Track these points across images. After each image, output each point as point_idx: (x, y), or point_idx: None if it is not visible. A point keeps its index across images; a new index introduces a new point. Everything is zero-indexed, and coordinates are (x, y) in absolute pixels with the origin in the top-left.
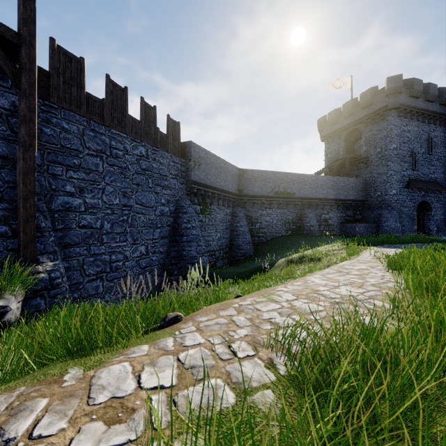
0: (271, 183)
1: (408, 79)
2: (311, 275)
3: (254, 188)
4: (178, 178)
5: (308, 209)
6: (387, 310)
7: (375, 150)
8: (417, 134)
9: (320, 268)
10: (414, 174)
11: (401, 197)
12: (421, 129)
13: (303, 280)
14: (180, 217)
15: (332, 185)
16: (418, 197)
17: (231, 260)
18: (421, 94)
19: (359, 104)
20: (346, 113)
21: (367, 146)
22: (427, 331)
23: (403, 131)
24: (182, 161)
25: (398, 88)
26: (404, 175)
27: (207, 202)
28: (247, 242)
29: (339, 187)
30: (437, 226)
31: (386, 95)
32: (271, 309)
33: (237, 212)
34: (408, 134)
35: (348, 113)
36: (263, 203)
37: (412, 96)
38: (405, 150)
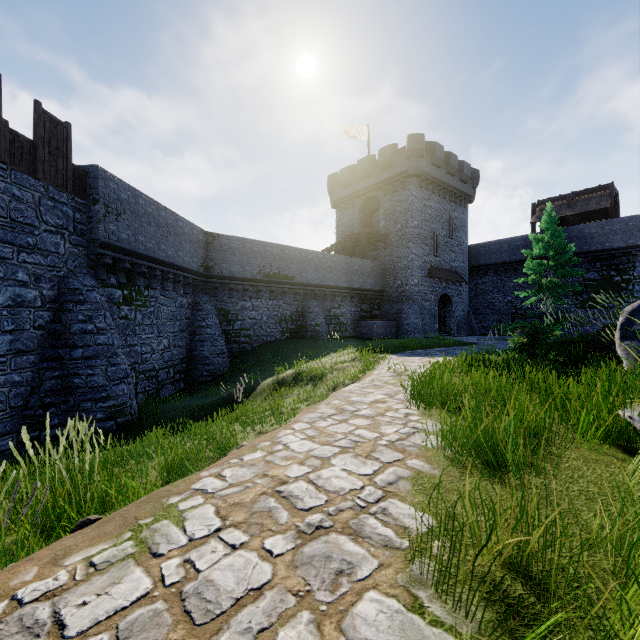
0: (259, 260)
1: (429, 142)
2: (289, 426)
3: (231, 265)
4: (65, 234)
5: (313, 301)
6: (419, 541)
7: (395, 226)
8: (438, 211)
9: (321, 394)
10: (435, 261)
11: (423, 288)
12: (442, 207)
13: (270, 442)
14: (70, 311)
15: (345, 269)
16: (440, 289)
17: (190, 384)
18: (443, 164)
19: (377, 164)
20: (362, 173)
21: (386, 220)
22: (520, 639)
23: (425, 206)
24: (78, 201)
25: (420, 150)
26: (426, 261)
27: (138, 284)
28: (218, 352)
29: (353, 272)
30: (458, 324)
31: (407, 157)
32: (108, 611)
33: (201, 304)
34: (429, 210)
35: (364, 173)
36: (247, 289)
37: (433, 164)
38: (426, 230)
